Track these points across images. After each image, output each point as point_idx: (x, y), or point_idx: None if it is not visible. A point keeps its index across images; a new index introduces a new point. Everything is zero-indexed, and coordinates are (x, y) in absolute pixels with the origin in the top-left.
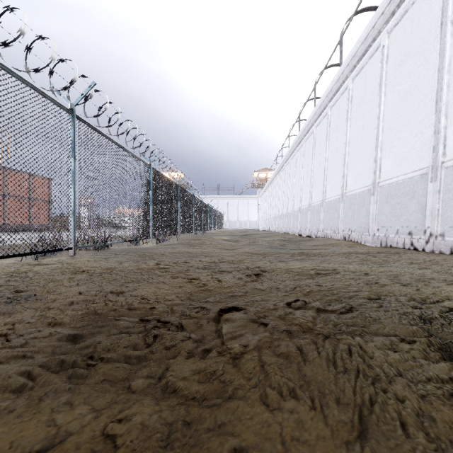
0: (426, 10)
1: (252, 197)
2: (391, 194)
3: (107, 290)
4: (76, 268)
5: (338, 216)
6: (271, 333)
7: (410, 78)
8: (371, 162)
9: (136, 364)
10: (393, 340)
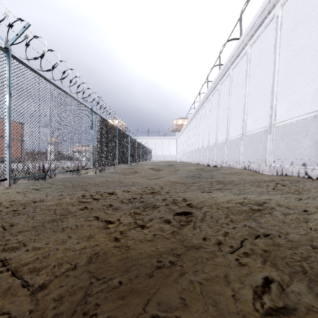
0: None
1: (172, 138)
2: (285, 133)
3: None
4: None
5: (239, 151)
6: None
7: (302, 38)
8: (267, 108)
9: None
10: None
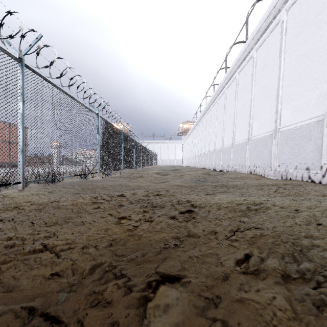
0: None
1: (178, 142)
2: (290, 137)
3: (18, 237)
4: (11, 204)
5: (245, 155)
6: None
7: (306, 44)
8: (273, 113)
9: None
10: None
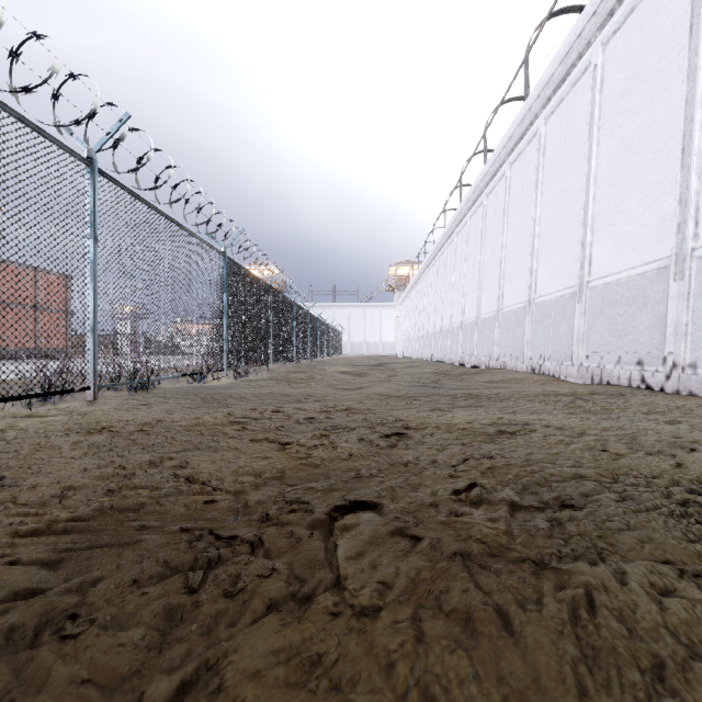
0: (665, 7)
1: (386, 305)
2: (608, 300)
3: (134, 466)
4: (91, 423)
5: (523, 335)
6: (430, 558)
7: (640, 115)
8: (576, 250)
9: (162, 634)
10: (665, 573)
